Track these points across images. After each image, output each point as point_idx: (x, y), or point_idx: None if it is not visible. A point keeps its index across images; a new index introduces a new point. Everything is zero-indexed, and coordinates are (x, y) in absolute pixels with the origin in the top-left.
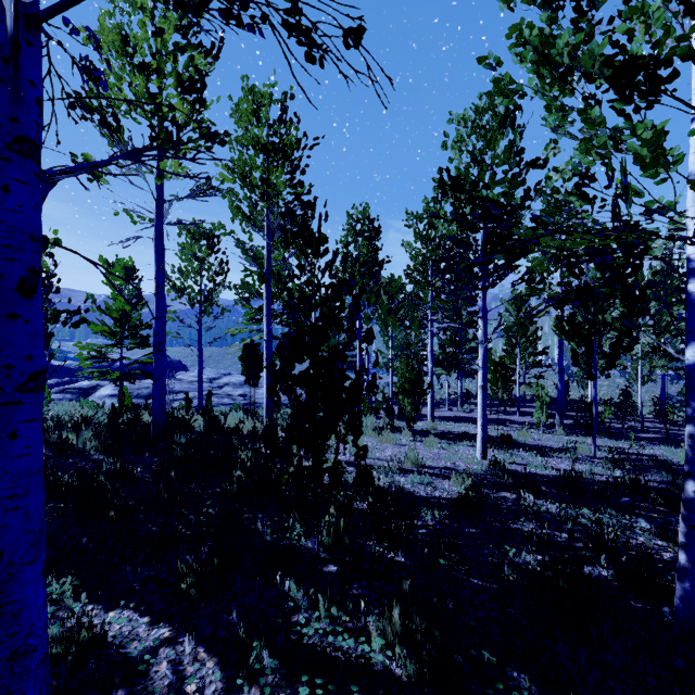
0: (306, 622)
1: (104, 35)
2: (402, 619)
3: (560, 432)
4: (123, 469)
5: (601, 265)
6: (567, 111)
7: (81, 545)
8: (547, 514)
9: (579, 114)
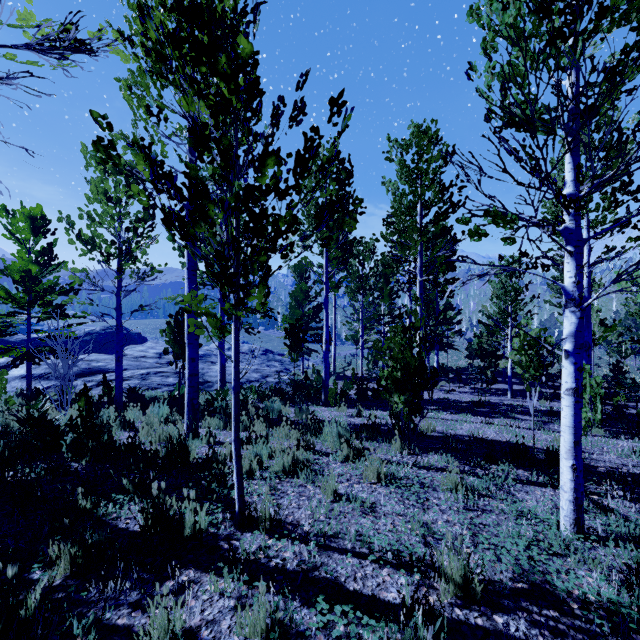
0: None
1: None
2: None
3: (598, 431)
4: None
5: None
6: None
7: None
8: None
9: None
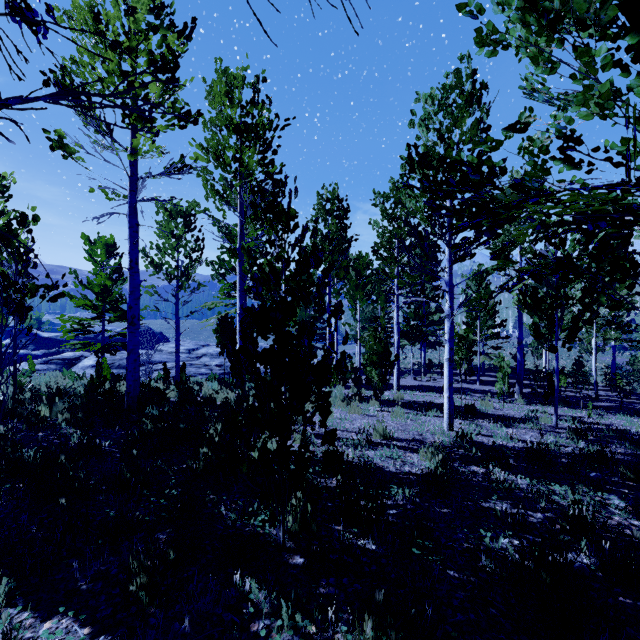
0: (267, 632)
1: (77, 13)
2: (375, 634)
3: (520, 401)
4: (90, 444)
5: (588, 234)
6: (555, 63)
7: (30, 534)
8: (518, 490)
9: (580, 55)
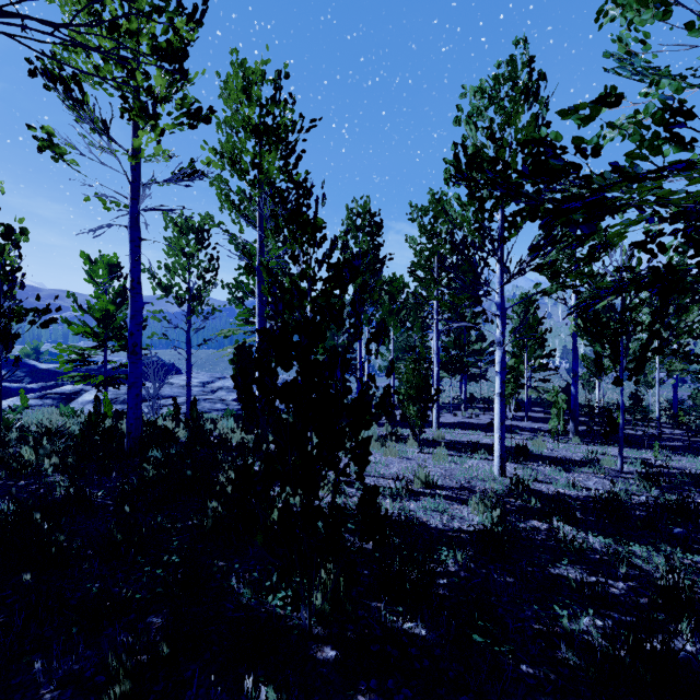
0: None
1: None
2: None
3: (576, 441)
4: (77, 496)
5: None
6: (670, 5)
7: None
8: (591, 551)
9: None
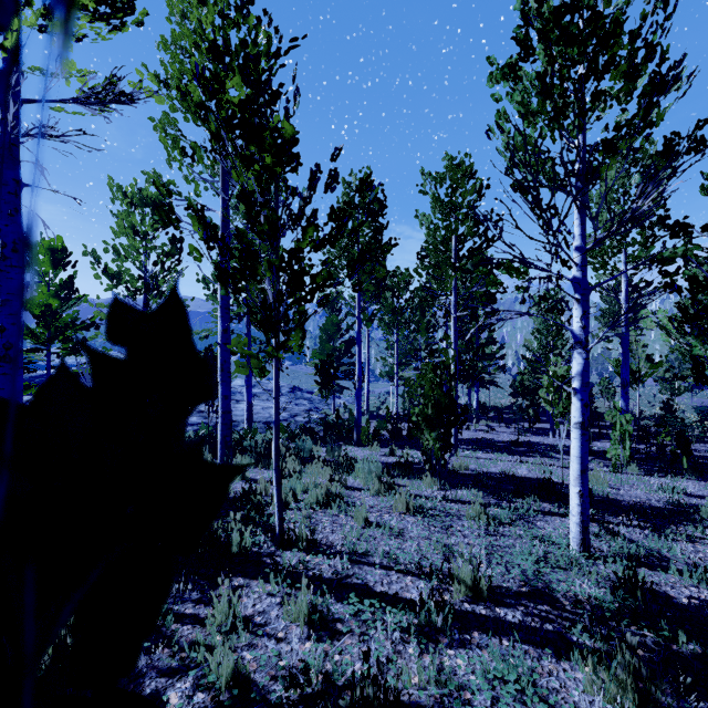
0: None
1: None
2: None
3: (633, 470)
4: None
5: None
6: None
7: None
8: None
9: None
